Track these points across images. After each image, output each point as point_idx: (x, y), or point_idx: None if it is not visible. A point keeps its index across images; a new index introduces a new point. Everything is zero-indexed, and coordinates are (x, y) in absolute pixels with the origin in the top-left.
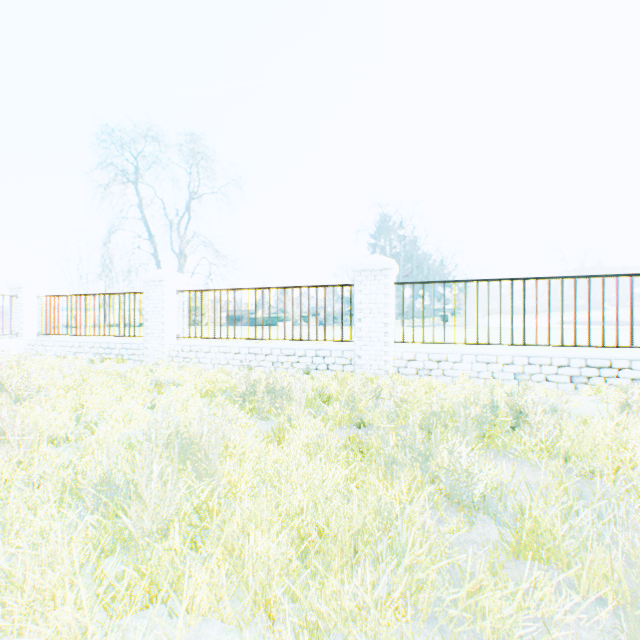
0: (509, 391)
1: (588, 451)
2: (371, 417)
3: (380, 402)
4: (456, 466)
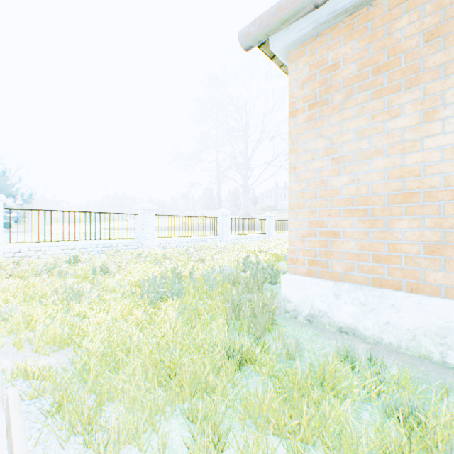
0: (76, 255)
1: (97, 264)
2: (17, 272)
3: (22, 264)
4: (62, 270)
